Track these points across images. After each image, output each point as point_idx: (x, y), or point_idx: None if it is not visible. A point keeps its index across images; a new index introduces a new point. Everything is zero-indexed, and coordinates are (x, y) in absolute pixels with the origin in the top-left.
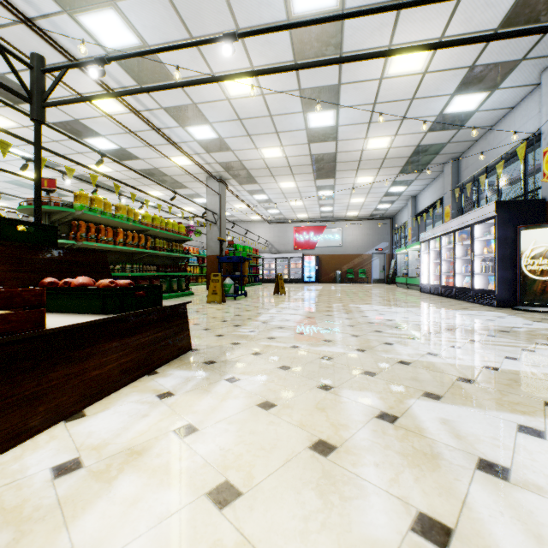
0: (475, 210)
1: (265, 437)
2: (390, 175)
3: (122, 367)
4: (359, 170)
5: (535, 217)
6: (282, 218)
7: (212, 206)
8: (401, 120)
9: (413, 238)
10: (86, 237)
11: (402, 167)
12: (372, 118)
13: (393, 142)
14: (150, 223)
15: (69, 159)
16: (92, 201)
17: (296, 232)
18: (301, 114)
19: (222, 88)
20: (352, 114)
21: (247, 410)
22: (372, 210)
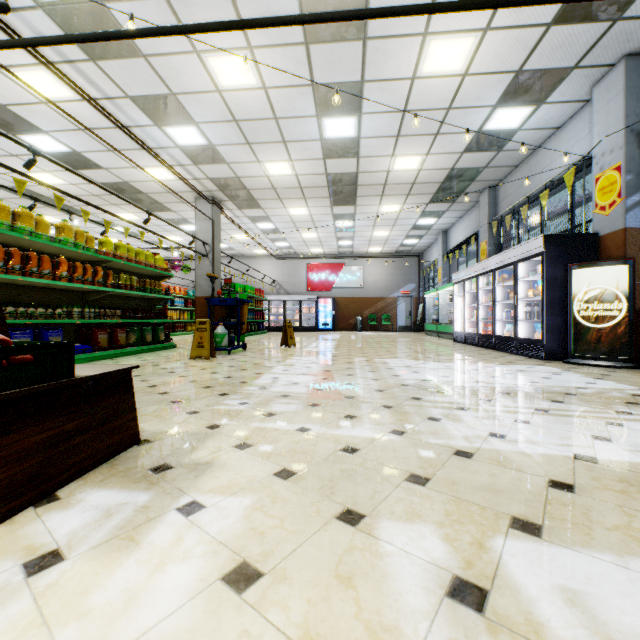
0: (519, 245)
1: None
2: (420, 203)
3: None
4: (384, 197)
5: (587, 255)
6: (292, 253)
7: (203, 235)
8: (434, 135)
9: (443, 279)
10: (5, 268)
11: (434, 195)
12: (401, 130)
13: (424, 163)
14: (111, 251)
15: None
16: (17, 217)
17: (310, 270)
18: (315, 119)
19: (210, 74)
20: (377, 123)
21: (199, 597)
22: (398, 245)
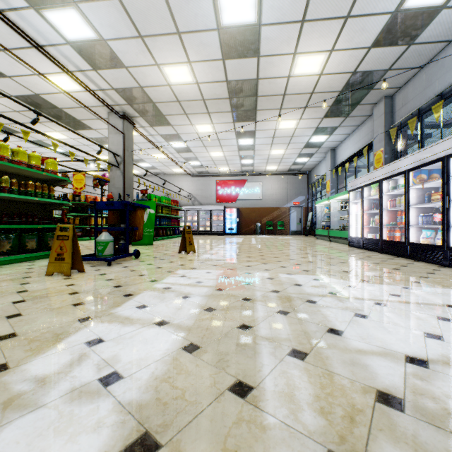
0: None
1: None
2: (315, 118)
3: None
4: (282, 110)
5: None
6: (204, 172)
7: (115, 147)
8: (344, 19)
9: (332, 190)
10: None
11: (329, 107)
12: (308, 11)
13: (326, 64)
14: None
15: None
16: None
17: (218, 185)
18: None
19: None
20: None
21: None
22: (291, 164)
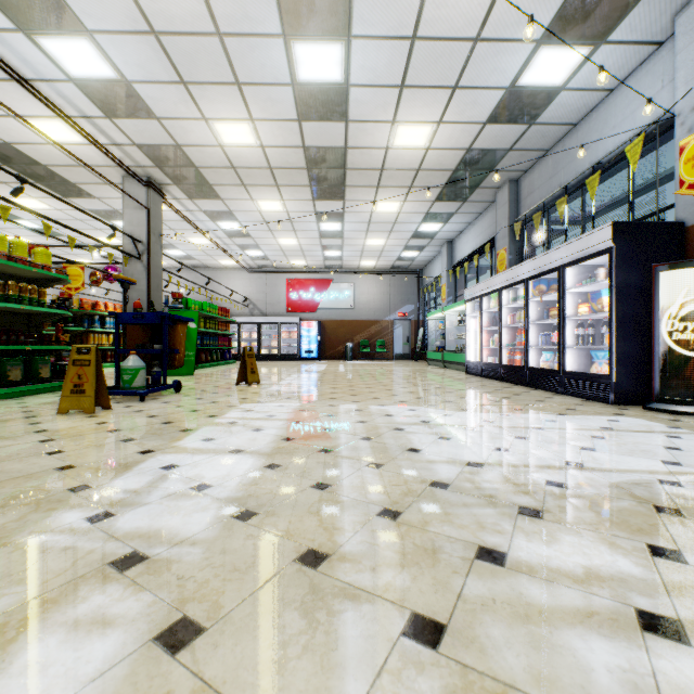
0: (569, 242)
1: None
2: (424, 201)
3: None
4: (380, 189)
5: (670, 253)
6: (269, 266)
7: (134, 228)
8: (451, 89)
9: (448, 298)
10: None
11: (442, 189)
12: (407, 77)
13: (434, 137)
14: None
15: None
16: None
17: (290, 287)
18: (281, 41)
19: None
20: (373, 59)
21: None
22: (395, 259)
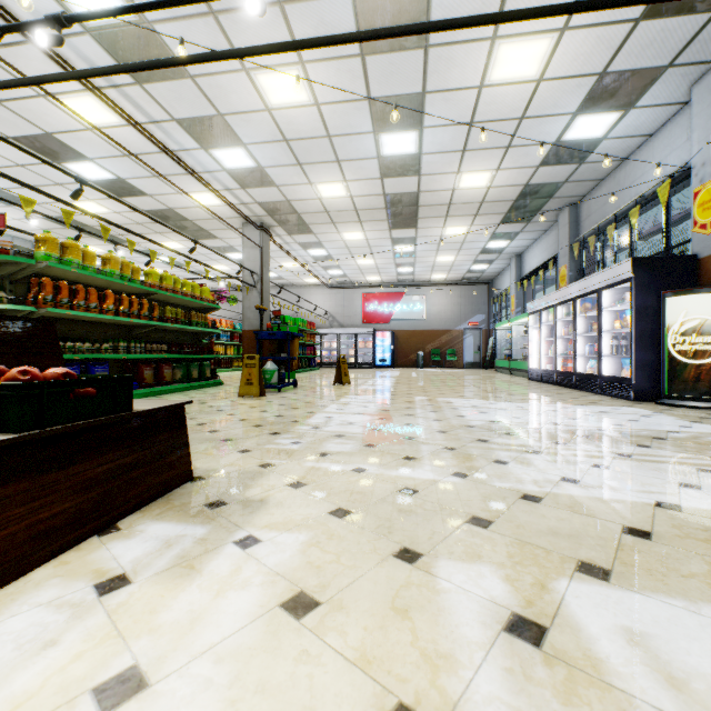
0: (604, 270)
1: (286, 705)
2: (489, 224)
3: (39, 529)
4: (448, 218)
5: (684, 280)
6: (346, 282)
7: (251, 263)
8: (505, 148)
9: (517, 309)
10: (54, 302)
11: (505, 214)
12: (468, 144)
13: (494, 179)
14: (157, 283)
15: (27, 185)
16: (65, 249)
17: (366, 300)
18: (372, 135)
19: (259, 93)
20: (440, 137)
21: (260, 620)
22: (465, 272)
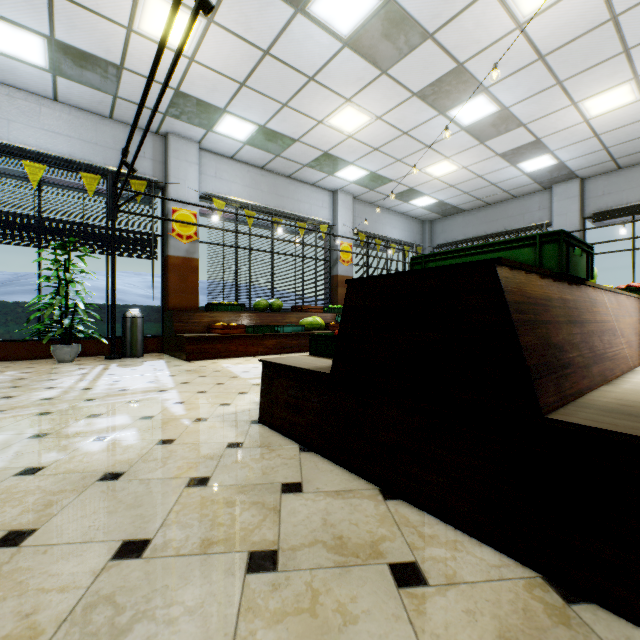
0: None
1: None
2: None
3: None
4: None
5: None
6: None
7: None
8: None
9: None
10: None
11: None
12: None
13: None
14: None
15: None
16: None
17: None
18: None
19: None
20: None
21: None
22: None
